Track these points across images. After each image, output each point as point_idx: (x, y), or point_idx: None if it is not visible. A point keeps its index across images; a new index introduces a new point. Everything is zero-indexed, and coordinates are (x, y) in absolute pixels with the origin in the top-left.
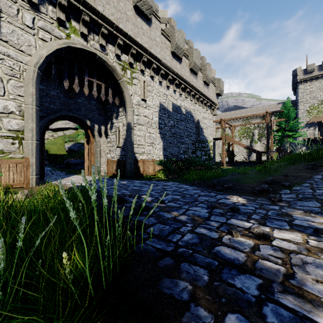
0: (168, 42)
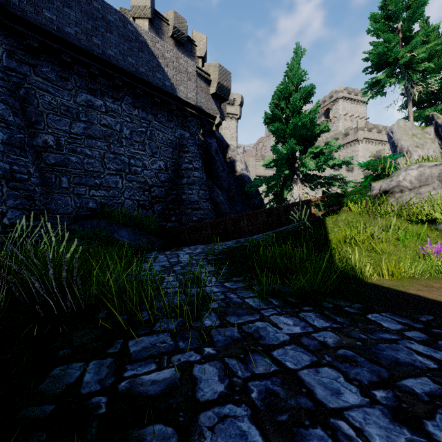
0: (361, 172)
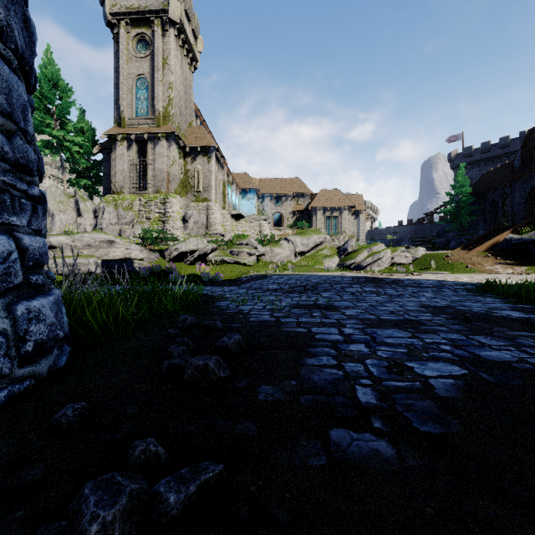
0: None
